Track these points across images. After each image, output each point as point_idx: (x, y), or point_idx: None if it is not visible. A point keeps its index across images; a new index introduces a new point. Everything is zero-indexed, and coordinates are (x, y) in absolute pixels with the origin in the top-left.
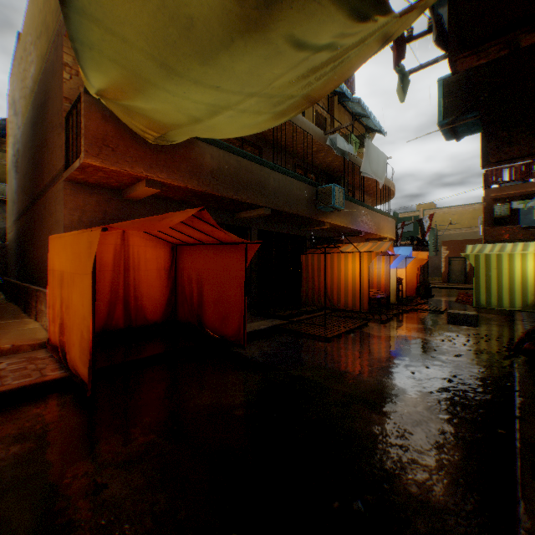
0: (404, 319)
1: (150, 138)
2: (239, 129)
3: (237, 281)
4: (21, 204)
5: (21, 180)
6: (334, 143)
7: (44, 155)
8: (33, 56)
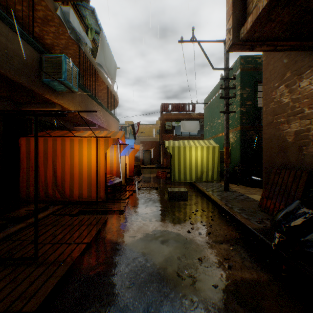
0: (137, 202)
1: None
2: None
3: None
4: None
5: None
6: (68, 21)
7: None
8: None
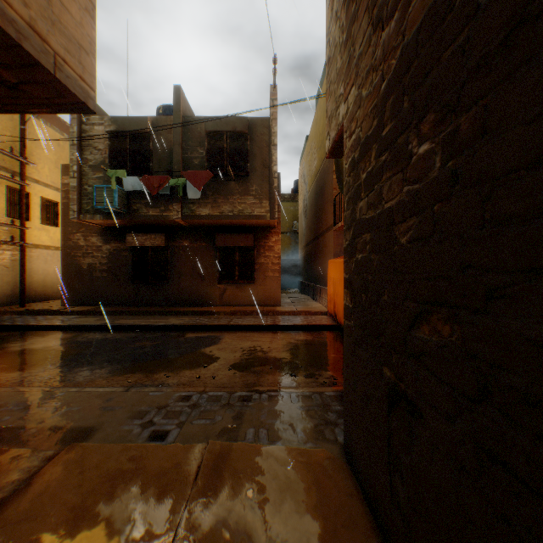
0: None
1: None
2: None
3: None
4: (307, 237)
5: (307, 223)
6: None
7: (322, 214)
8: (315, 155)
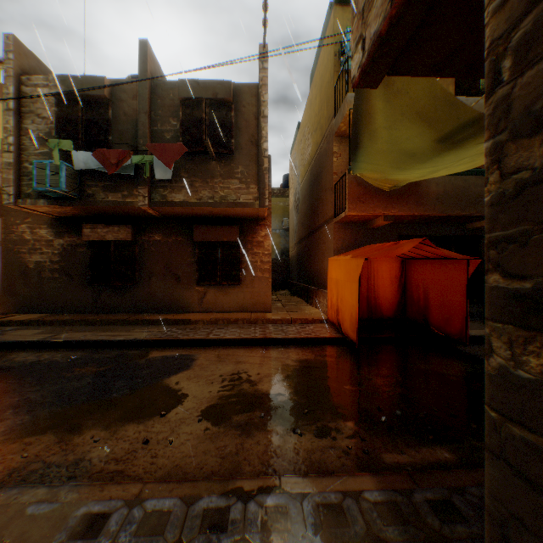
0: None
1: (386, 188)
2: (457, 170)
3: (458, 289)
4: (300, 233)
5: (300, 218)
6: None
7: (318, 205)
8: (309, 141)
